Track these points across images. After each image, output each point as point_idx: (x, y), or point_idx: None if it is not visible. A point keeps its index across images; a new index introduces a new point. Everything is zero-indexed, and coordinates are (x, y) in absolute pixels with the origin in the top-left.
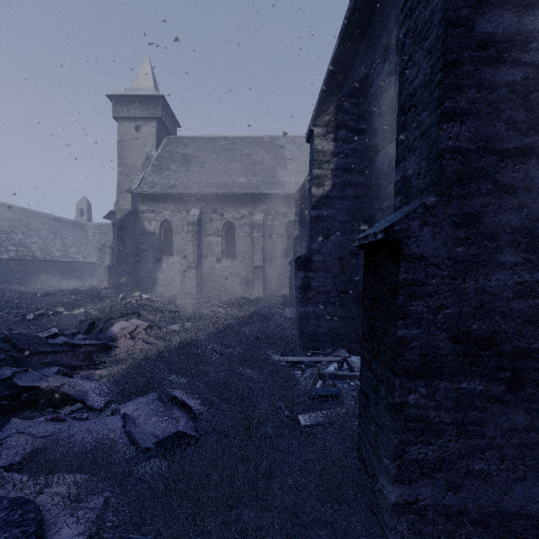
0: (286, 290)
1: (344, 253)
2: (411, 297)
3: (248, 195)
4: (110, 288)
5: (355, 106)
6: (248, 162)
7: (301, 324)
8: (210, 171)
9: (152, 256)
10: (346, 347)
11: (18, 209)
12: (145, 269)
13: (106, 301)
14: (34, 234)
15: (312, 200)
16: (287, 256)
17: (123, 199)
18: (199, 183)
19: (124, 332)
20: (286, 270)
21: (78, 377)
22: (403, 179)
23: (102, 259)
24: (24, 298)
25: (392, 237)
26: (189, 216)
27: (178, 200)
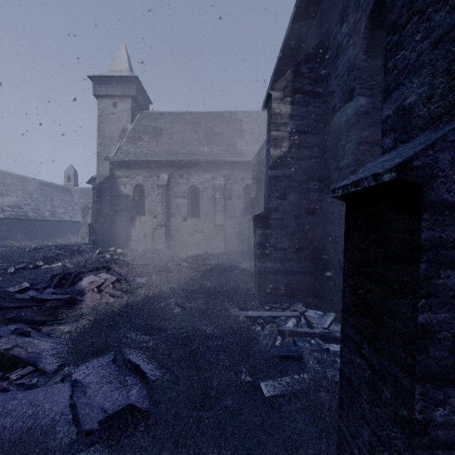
0: (244, 246)
1: (300, 212)
2: (438, 265)
3: (211, 162)
4: (90, 243)
5: (311, 71)
6: (210, 134)
7: (260, 279)
8: (178, 141)
9: (126, 215)
10: (303, 301)
11: (14, 175)
12: (120, 226)
13: (84, 255)
14: (27, 197)
15: (269, 161)
16: (245, 215)
17: (102, 166)
18: (167, 151)
19: (92, 286)
20: (244, 228)
21: (37, 335)
22: (399, 111)
23: (85, 219)
24: (14, 252)
25: (410, 177)
26: (158, 180)
27: (149, 167)
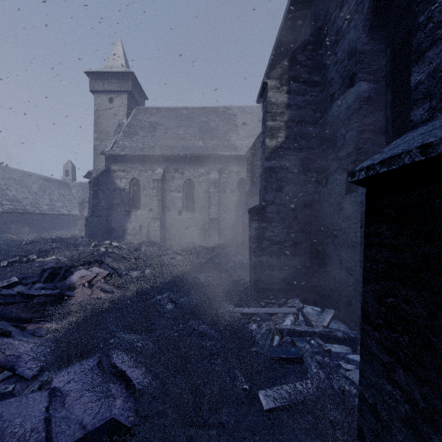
0: (238, 239)
1: (297, 204)
2: None
3: (205, 156)
4: (86, 237)
5: (309, 58)
6: (205, 129)
7: (255, 274)
8: (173, 136)
9: (122, 209)
10: (299, 296)
11: (13, 170)
12: (116, 220)
13: (79, 248)
14: (25, 191)
15: (265, 152)
16: (239, 209)
17: (98, 160)
18: (163, 146)
19: (82, 280)
20: (238, 221)
21: (20, 334)
22: (437, 73)
23: (82, 212)
24: (10, 245)
25: None
26: (154, 174)
27: (144, 161)
